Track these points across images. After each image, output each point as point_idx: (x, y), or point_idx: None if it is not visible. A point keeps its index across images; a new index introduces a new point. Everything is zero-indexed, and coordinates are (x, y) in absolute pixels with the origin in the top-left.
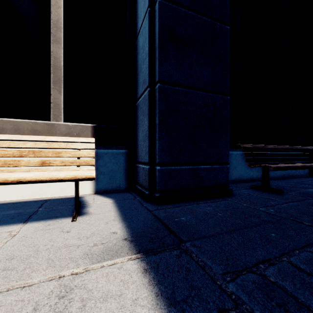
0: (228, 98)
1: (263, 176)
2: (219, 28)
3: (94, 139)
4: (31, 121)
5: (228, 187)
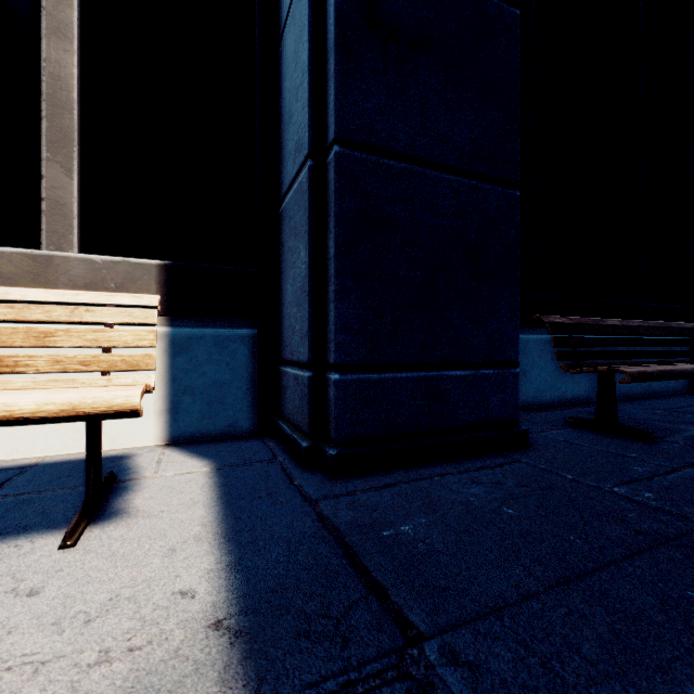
0: (518, 195)
1: (600, 395)
2: (495, 12)
3: (156, 298)
4: None
5: (517, 426)
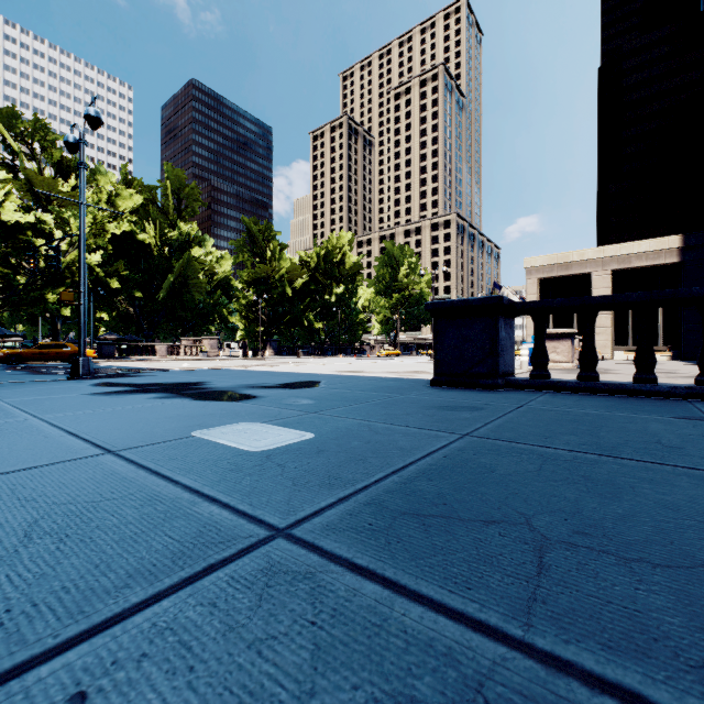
0: None
1: None
2: None
3: (670, 350)
4: (655, 346)
5: None
